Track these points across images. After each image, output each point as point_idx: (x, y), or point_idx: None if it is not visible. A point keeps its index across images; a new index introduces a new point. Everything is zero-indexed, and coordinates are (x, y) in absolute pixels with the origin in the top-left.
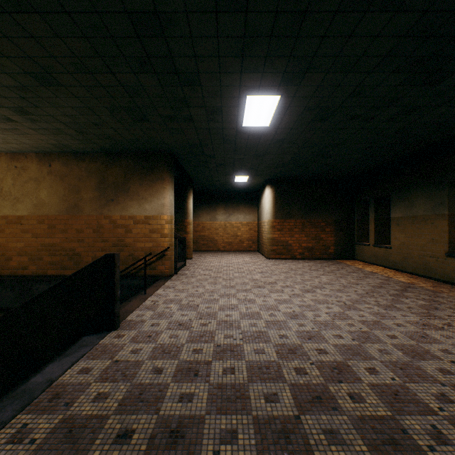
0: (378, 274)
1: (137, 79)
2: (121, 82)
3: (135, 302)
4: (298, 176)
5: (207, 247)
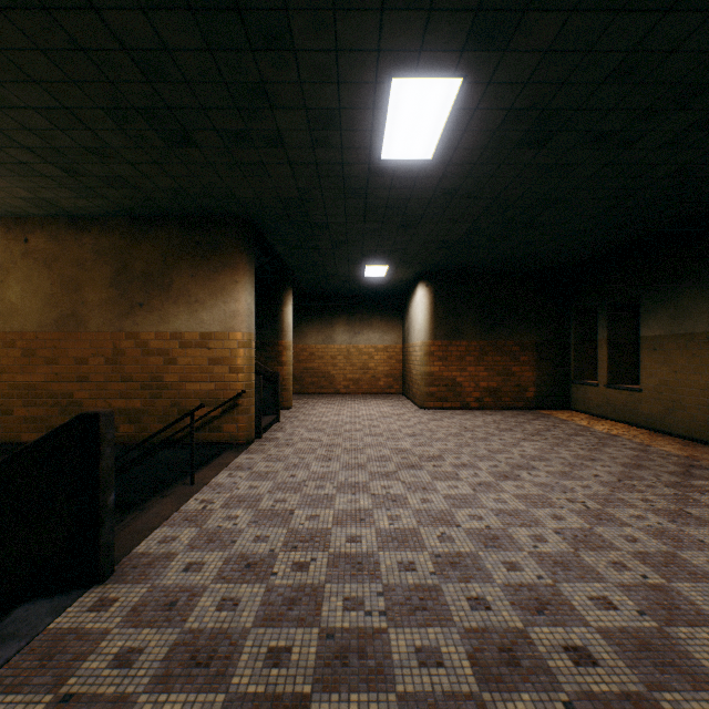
0: (623, 439)
1: (153, 30)
2: (121, 38)
3: (166, 504)
4: (473, 266)
5: (319, 388)
